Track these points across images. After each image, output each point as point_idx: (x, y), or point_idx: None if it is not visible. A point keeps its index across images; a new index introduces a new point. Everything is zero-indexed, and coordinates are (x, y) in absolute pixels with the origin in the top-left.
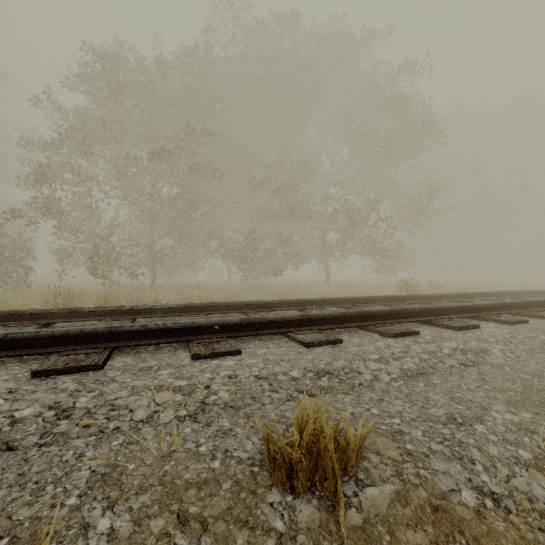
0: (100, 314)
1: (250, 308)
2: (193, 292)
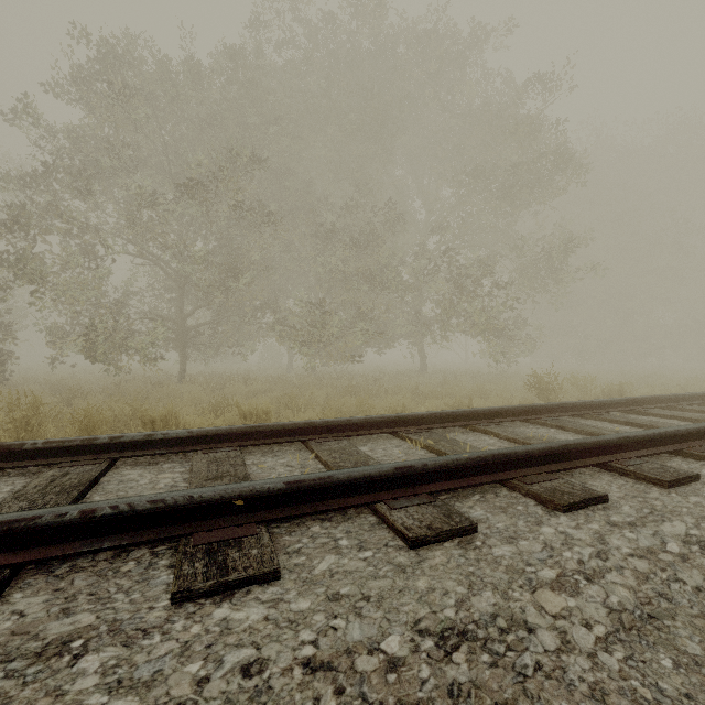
0: (53, 453)
1: (312, 433)
2: (236, 388)
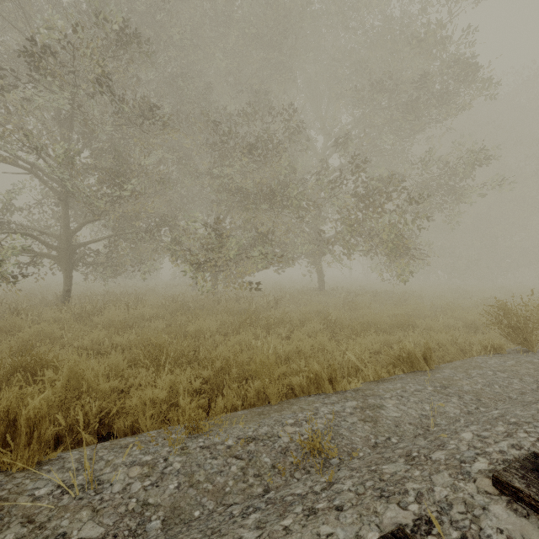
0: None
1: None
2: (110, 317)
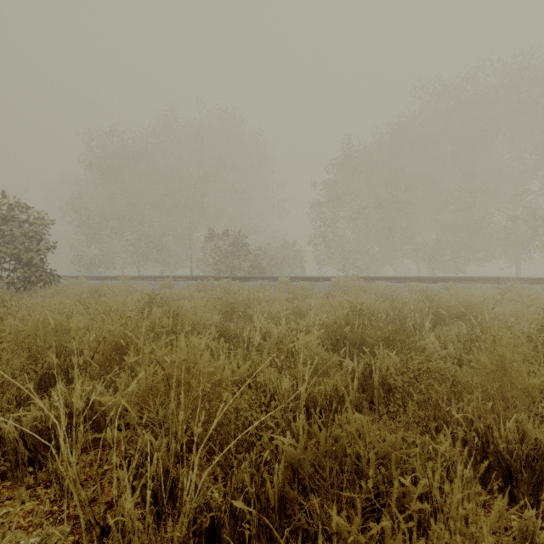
0: None
1: None
2: None
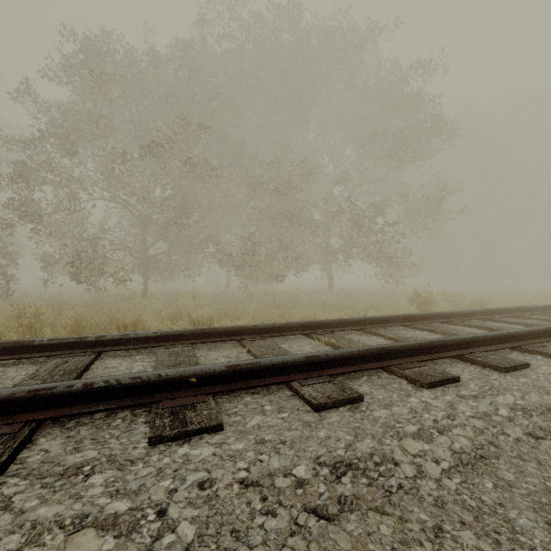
0: (55, 347)
1: (245, 334)
2: (187, 302)
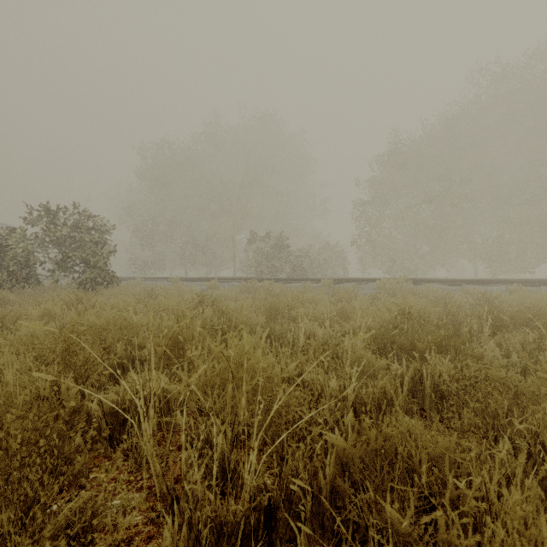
0: None
1: None
2: None
